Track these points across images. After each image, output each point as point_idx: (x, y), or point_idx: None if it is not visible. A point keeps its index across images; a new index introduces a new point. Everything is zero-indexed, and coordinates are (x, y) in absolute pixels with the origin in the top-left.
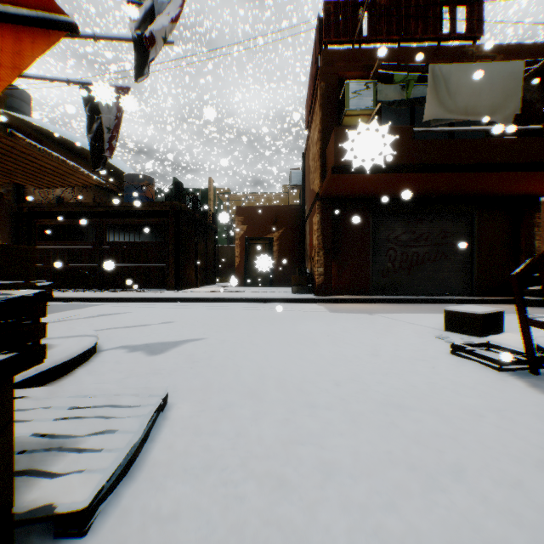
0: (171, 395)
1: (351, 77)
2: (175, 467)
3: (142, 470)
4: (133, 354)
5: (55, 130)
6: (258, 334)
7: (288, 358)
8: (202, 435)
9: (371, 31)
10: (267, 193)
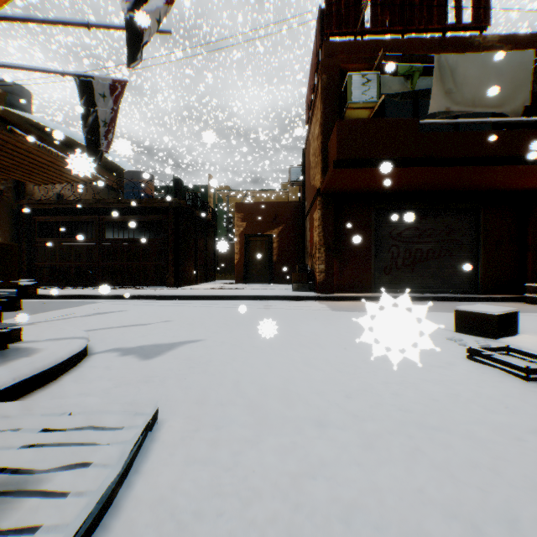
0: (162, 409)
1: (353, 70)
2: (160, 510)
3: (120, 515)
4: (126, 357)
5: (55, 127)
6: (259, 335)
7: (291, 363)
8: (195, 464)
9: (374, 22)
10: (266, 190)
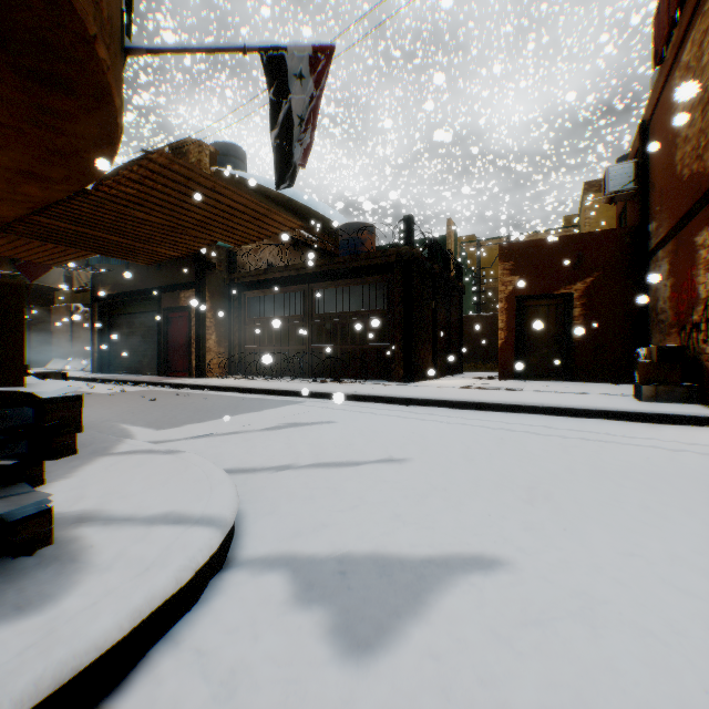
0: None
1: None
2: None
3: None
4: (293, 621)
5: (264, 182)
6: (702, 579)
7: None
8: None
9: None
10: (536, 232)
